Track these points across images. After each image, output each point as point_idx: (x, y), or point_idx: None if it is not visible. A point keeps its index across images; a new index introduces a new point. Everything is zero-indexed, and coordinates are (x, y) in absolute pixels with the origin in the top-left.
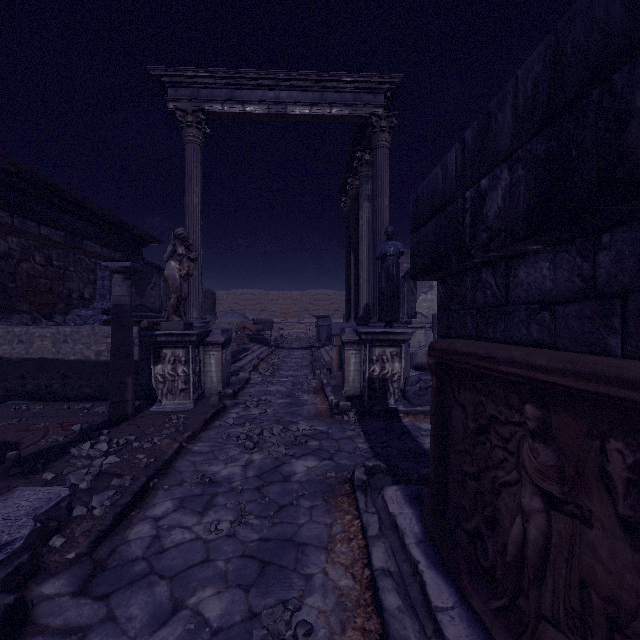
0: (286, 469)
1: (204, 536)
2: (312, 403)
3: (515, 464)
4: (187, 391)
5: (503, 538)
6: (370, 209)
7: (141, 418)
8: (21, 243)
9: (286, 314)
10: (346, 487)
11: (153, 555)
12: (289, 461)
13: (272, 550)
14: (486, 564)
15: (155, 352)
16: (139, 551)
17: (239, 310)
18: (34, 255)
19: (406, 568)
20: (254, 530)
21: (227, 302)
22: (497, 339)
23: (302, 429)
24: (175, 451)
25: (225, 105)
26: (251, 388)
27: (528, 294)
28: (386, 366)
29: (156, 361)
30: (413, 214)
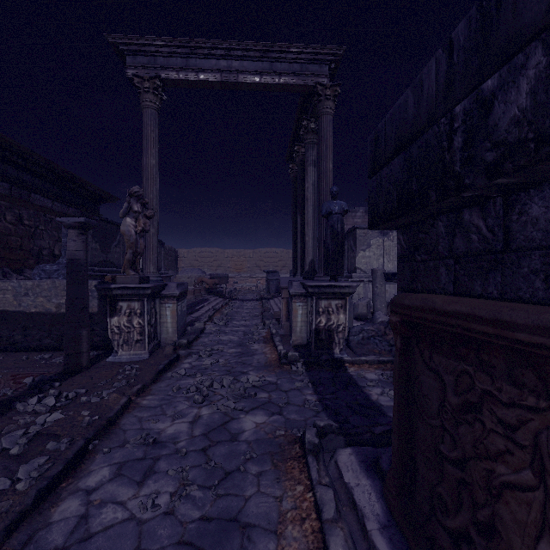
0: (234, 426)
1: (139, 515)
2: (262, 352)
3: (528, 462)
4: (142, 342)
5: None
6: (315, 173)
7: (96, 369)
8: None
9: (240, 270)
10: (296, 448)
11: (75, 544)
12: (238, 416)
13: (214, 534)
14: None
15: (111, 305)
16: (60, 538)
17: (198, 266)
18: (5, 214)
19: None
20: (195, 505)
21: (188, 259)
22: (489, 295)
23: (252, 380)
24: (122, 407)
25: (180, 73)
26: (205, 338)
27: (548, 235)
28: (332, 317)
29: (112, 313)
30: (371, 156)
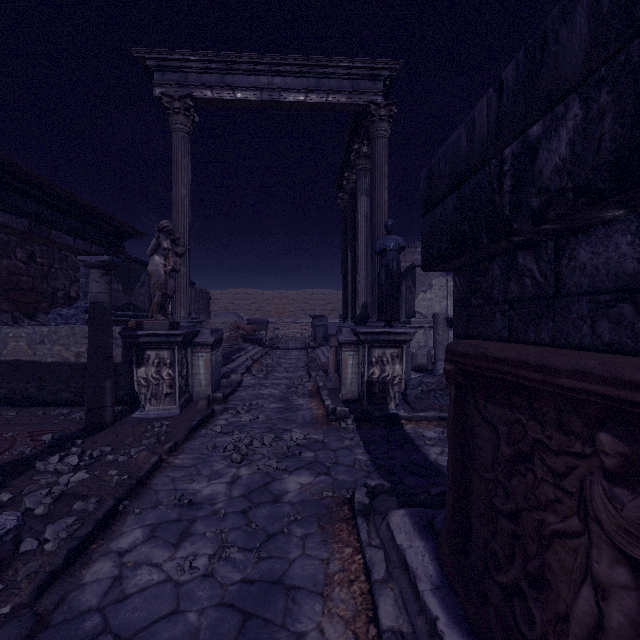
0: (277, 487)
1: (176, 577)
2: (307, 408)
3: (575, 509)
4: (173, 396)
5: (557, 606)
6: (368, 204)
7: (121, 425)
8: (1, 238)
9: (282, 314)
10: (345, 510)
11: (110, 605)
12: (280, 477)
13: (256, 596)
14: (531, 636)
15: (138, 354)
16: (94, 599)
17: (234, 310)
18: (15, 251)
19: (421, 624)
20: (236, 568)
21: (221, 302)
22: (541, 341)
23: (296, 438)
24: (153, 466)
25: (215, 91)
26: (243, 391)
27: (594, 281)
28: (386, 368)
29: (139, 363)
30: (425, 192)
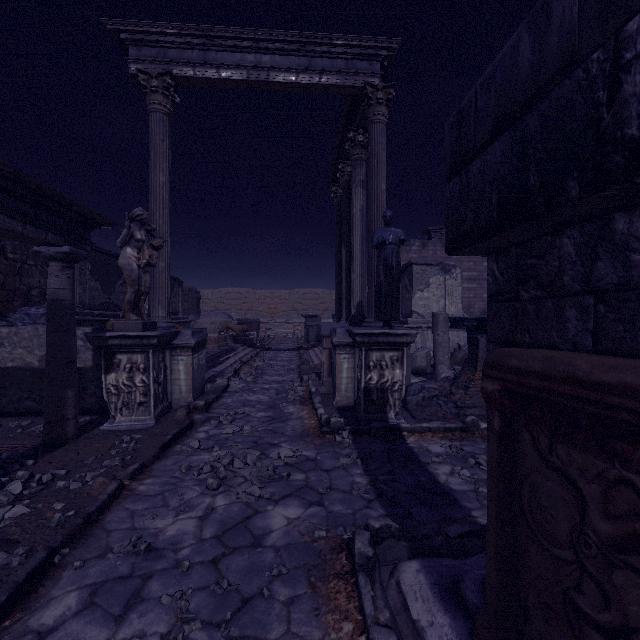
0: (258, 523)
1: None
2: (298, 417)
3: None
4: (147, 405)
5: None
6: (364, 196)
7: (85, 440)
8: None
9: (274, 314)
10: (342, 559)
11: None
12: (264, 509)
13: None
14: None
15: (107, 358)
16: None
17: (225, 309)
18: None
19: None
20: None
21: (212, 301)
22: None
23: (284, 456)
24: (109, 496)
25: (197, 69)
26: (228, 398)
27: None
28: (385, 373)
29: (108, 369)
30: (451, 147)
